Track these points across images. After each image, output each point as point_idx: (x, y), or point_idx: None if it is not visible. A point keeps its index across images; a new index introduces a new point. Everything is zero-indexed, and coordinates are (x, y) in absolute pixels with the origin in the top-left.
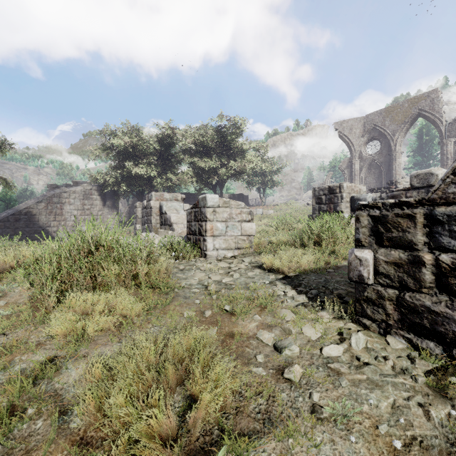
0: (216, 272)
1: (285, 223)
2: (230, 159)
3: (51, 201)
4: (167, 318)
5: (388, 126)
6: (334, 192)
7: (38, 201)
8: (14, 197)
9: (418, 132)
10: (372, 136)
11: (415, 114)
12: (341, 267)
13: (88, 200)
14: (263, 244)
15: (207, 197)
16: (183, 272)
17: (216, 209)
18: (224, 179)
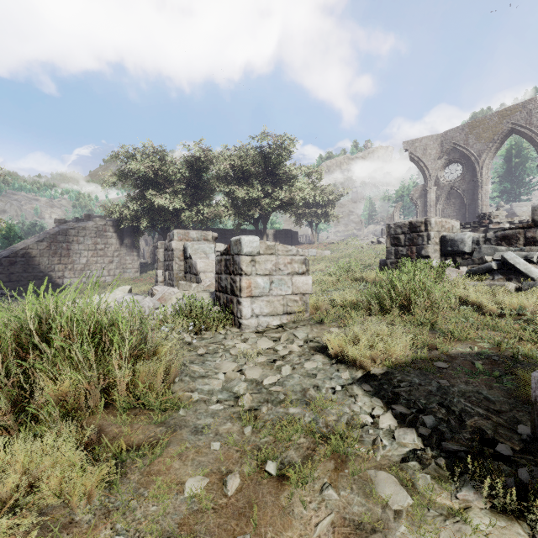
0: (255, 361)
1: (348, 270)
2: (276, 188)
3: (55, 240)
4: (149, 502)
5: (472, 145)
6: (417, 230)
7: (38, 240)
8: (19, 234)
9: (506, 154)
10: (451, 158)
11: (507, 129)
12: (457, 357)
13: (102, 238)
14: (323, 306)
15: (242, 239)
16: (203, 359)
17: (255, 257)
18: (268, 211)
